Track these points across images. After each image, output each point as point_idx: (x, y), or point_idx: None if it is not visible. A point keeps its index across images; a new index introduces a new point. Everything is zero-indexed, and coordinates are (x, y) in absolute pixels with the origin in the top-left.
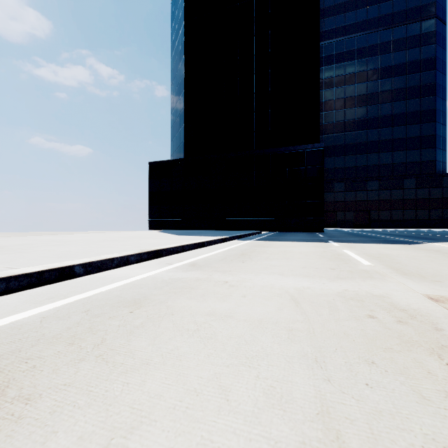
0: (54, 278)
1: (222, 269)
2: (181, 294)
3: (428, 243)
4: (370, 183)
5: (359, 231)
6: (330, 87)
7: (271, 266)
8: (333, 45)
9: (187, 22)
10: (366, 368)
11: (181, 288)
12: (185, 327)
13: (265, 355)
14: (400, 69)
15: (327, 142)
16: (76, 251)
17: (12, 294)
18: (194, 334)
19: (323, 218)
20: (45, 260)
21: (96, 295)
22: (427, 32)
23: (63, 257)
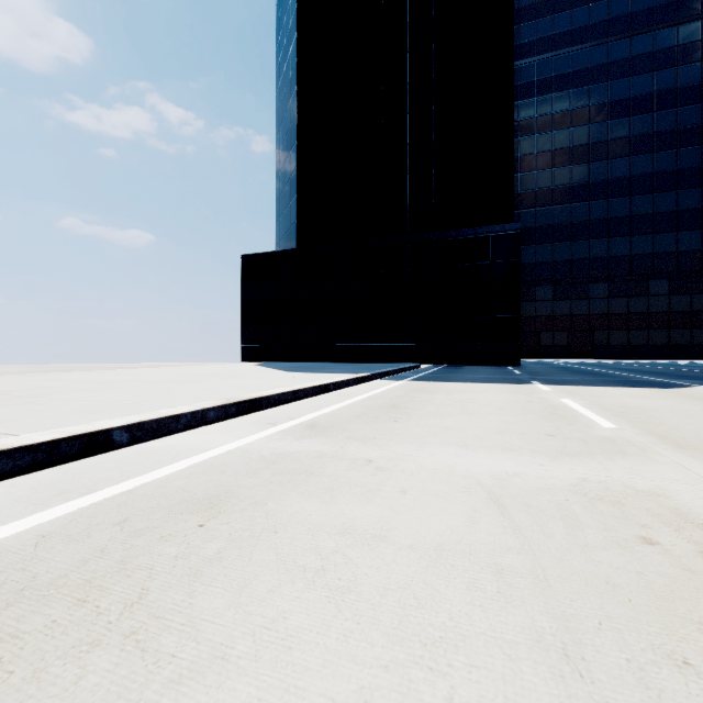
0: (77, 452)
1: (362, 435)
2: (292, 486)
3: (698, 386)
4: (594, 286)
5: (577, 364)
6: (528, 134)
7: (444, 429)
8: (534, 67)
9: (301, 33)
10: (676, 679)
11: (292, 474)
12: (300, 563)
13: (460, 639)
14: (644, 103)
15: (524, 221)
16: (121, 401)
17: (1, 483)
18: (316, 581)
19: (520, 344)
20: (67, 419)
21: (144, 488)
22: (687, 43)
23: (97, 412)
